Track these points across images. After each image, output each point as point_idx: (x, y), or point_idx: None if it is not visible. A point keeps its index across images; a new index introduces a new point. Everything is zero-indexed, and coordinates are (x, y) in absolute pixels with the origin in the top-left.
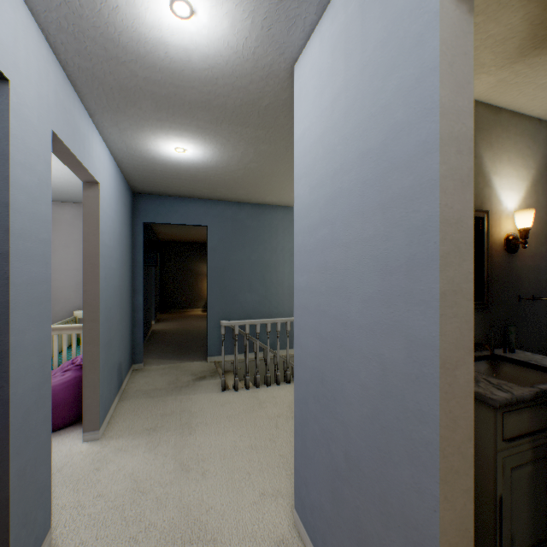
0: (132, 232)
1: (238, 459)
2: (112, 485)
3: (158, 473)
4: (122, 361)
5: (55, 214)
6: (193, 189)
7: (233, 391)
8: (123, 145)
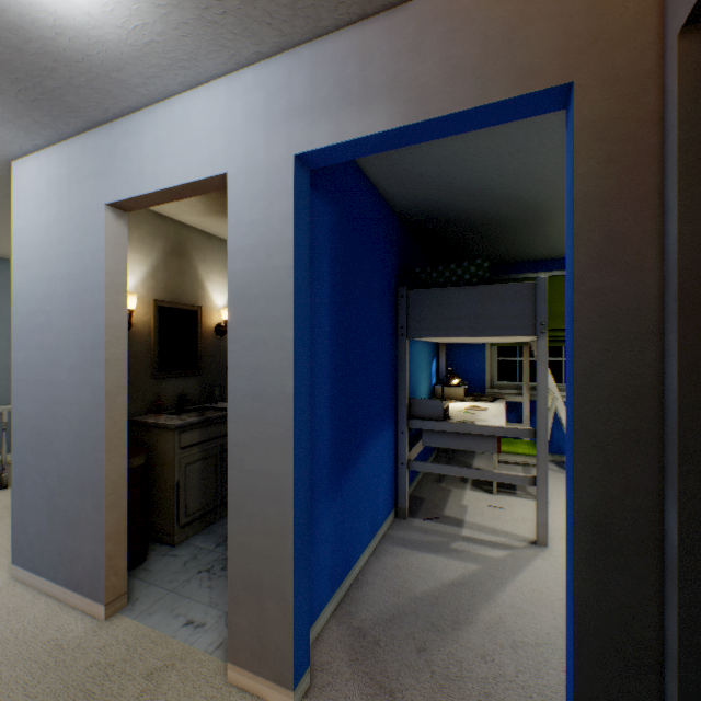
0: None
1: None
2: None
3: None
4: None
5: None
6: None
7: None
8: None
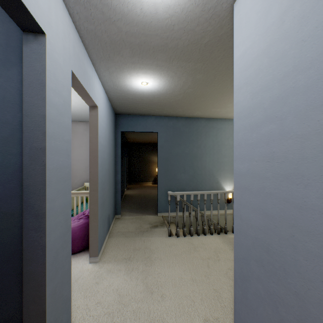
0: (115, 137)
1: (184, 288)
2: (106, 296)
3: (133, 291)
4: (110, 213)
5: (75, 128)
6: (150, 109)
7: (176, 237)
8: (111, 83)
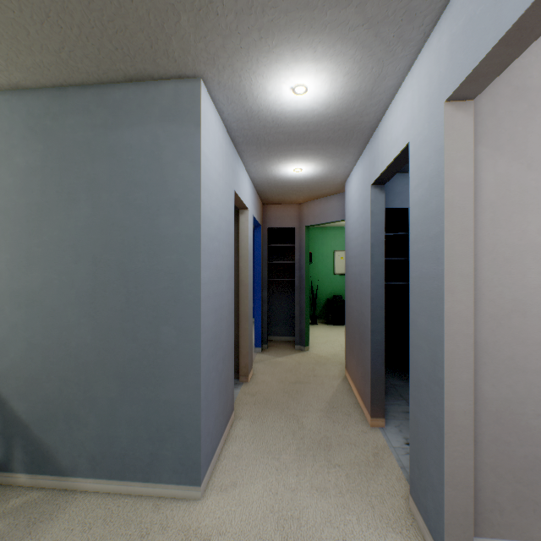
0: None
1: None
2: None
3: None
4: None
5: None
6: None
7: None
8: None
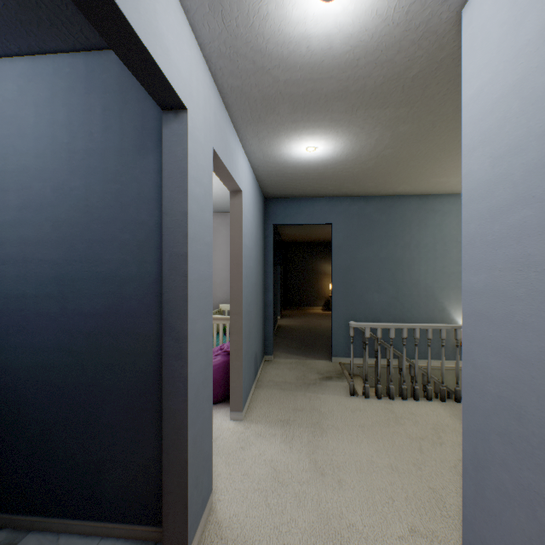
0: (264, 235)
1: (376, 477)
2: (255, 468)
3: (294, 467)
4: (257, 351)
5: None
6: (319, 188)
7: (363, 397)
8: (260, 154)
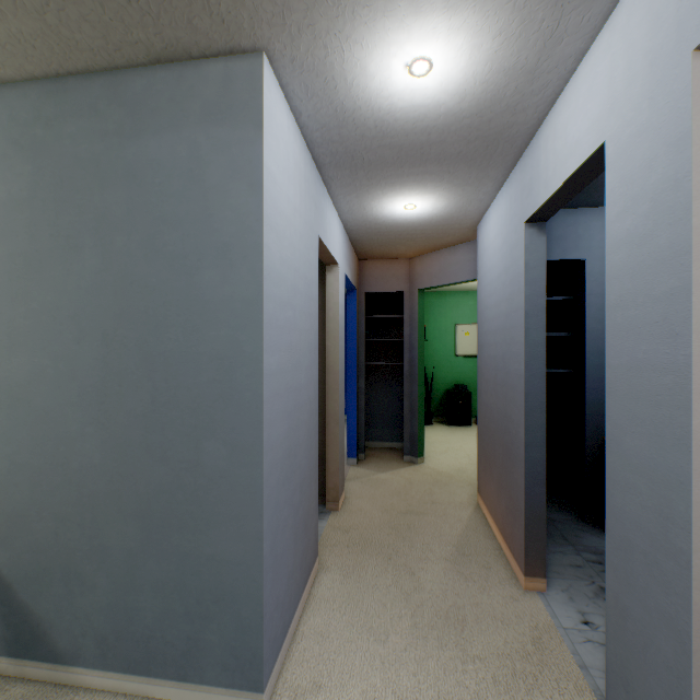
0: None
1: None
2: None
3: None
4: None
5: None
6: None
7: None
8: None
